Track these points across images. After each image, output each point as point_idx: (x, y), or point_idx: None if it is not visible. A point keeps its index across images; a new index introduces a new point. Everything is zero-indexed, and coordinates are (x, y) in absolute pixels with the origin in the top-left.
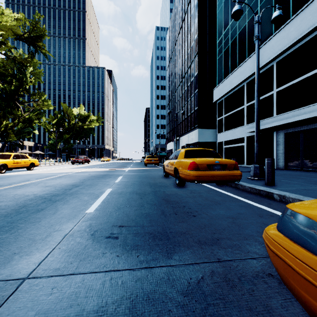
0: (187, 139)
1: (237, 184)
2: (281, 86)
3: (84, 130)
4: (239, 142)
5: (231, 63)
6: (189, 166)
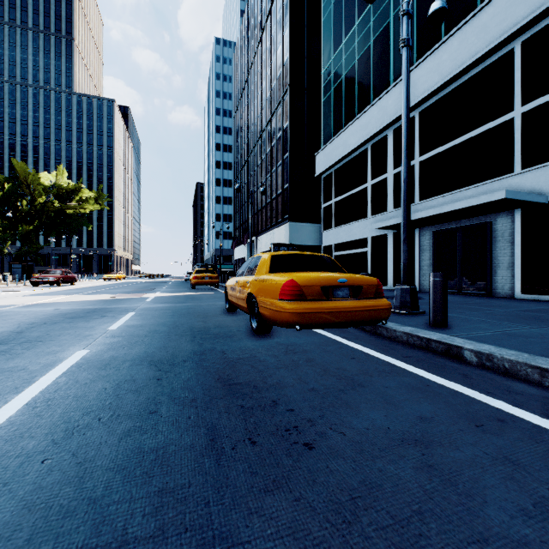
0: (270, 240)
1: (376, 327)
2: (427, 152)
3: (67, 217)
4: (360, 246)
5: (345, 109)
6: (282, 290)
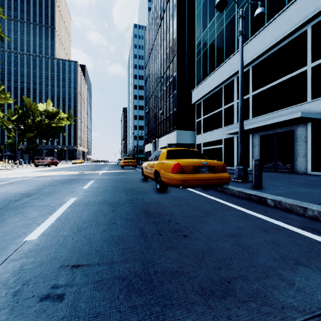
0: (166, 140)
1: (223, 188)
2: (256, 90)
3: (52, 128)
4: (218, 144)
5: (209, 65)
6: (173, 168)
